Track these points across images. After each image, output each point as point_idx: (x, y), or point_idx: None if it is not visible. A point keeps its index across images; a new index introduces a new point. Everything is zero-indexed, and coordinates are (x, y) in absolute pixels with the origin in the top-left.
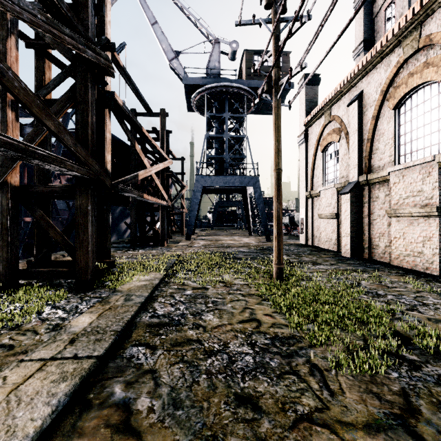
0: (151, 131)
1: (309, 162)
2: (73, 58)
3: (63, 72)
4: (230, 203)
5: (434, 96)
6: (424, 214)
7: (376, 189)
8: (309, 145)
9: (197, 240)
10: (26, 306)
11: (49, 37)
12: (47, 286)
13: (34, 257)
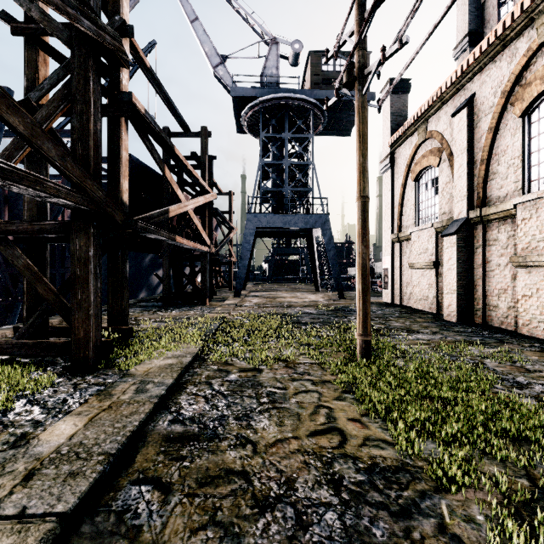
0: (190, 157)
1: (395, 195)
2: (70, 40)
3: (62, 66)
4: (291, 250)
5: None
6: None
7: (494, 229)
8: (396, 172)
9: (249, 298)
10: None
11: (37, 11)
12: (34, 365)
13: (24, 322)
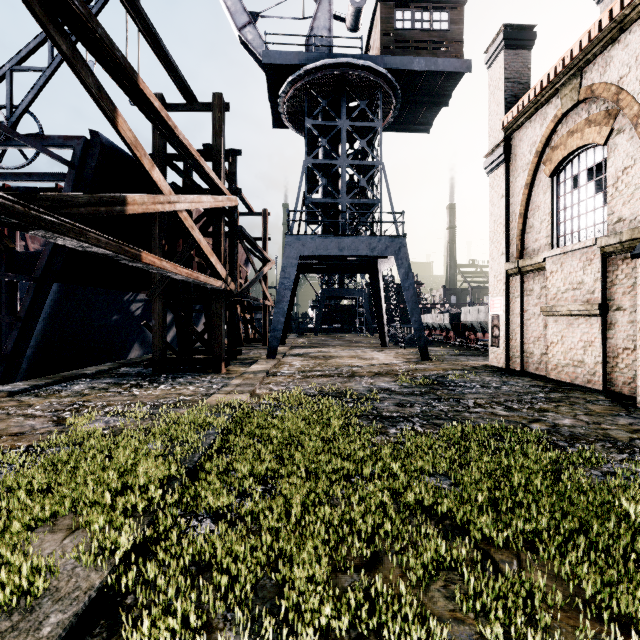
0: (203, 151)
1: (512, 202)
2: None
3: None
4: (345, 292)
5: None
6: None
7: None
8: (514, 167)
9: (289, 358)
10: None
11: None
12: None
13: None
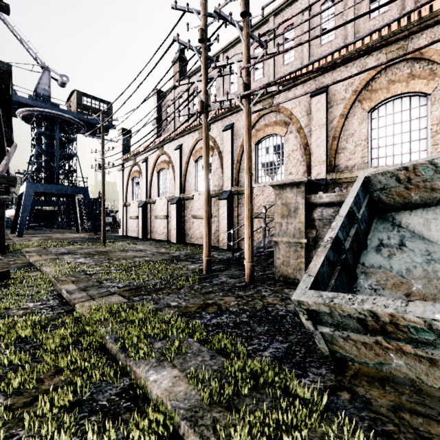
0: None
1: (124, 184)
2: None
3: None
4: (51, 203)
5: (167, 174)
6: (164, 218)
7: (153, 206)
8: (125, 173)
9: (28, 237)
10: None
11: None
12: None
13: None
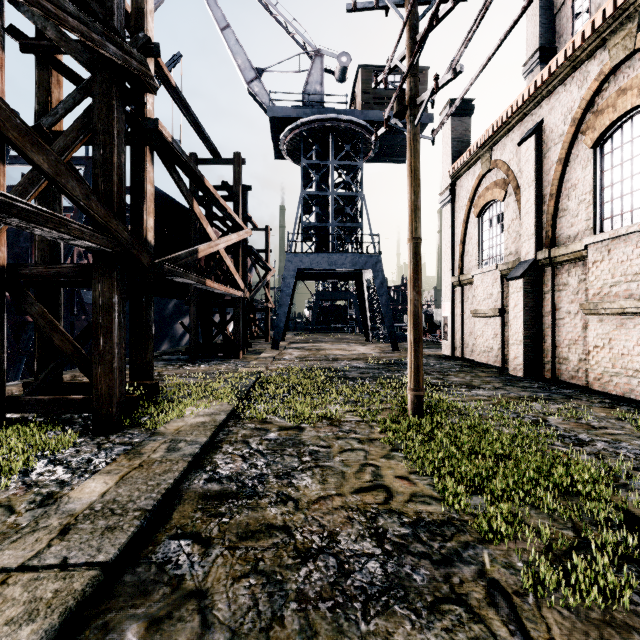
0: (221, 187)
1: (456, 232)
2: (90, 63)
3: (79, 88)
4: (338, 295)
5: None
6: None
7: (564, 272)
8: (457, 206)
9: (289, 350)
10: (4, 461)
11: (53, 30)
12: (50, 424)
13: (35, 377)
